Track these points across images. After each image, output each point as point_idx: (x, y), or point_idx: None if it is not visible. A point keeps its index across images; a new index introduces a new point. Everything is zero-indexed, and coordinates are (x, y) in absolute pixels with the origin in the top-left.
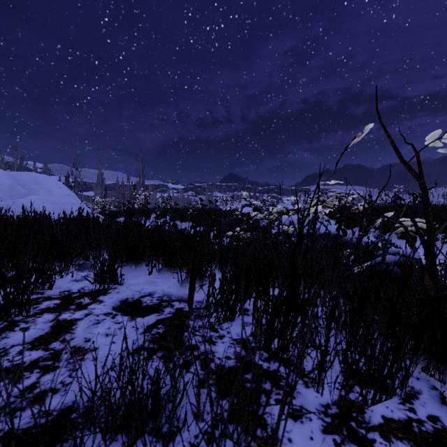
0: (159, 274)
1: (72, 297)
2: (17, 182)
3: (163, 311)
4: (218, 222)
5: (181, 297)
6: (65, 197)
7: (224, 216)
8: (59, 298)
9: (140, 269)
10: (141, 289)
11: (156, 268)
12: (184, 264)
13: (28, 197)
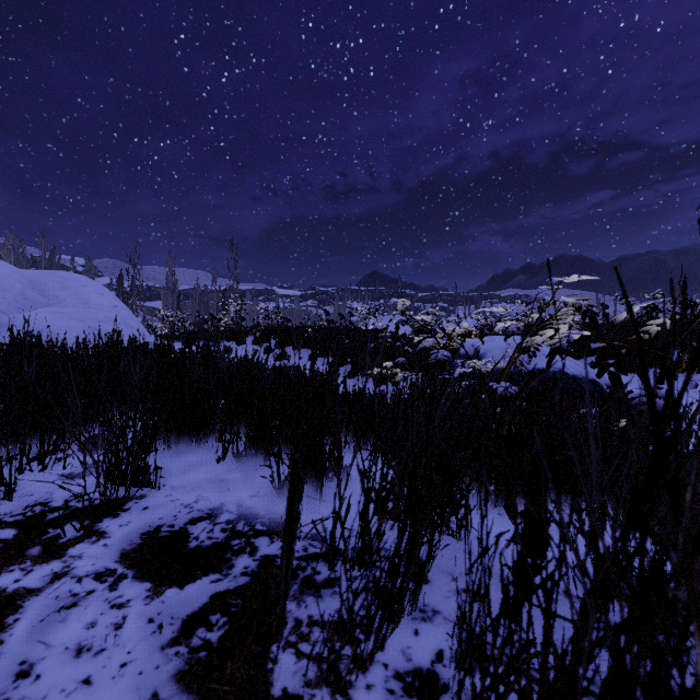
0: (238, 461)
1: (46, 520)
2: (34, 286)
3: (230, 565)
4: (354, 350)
5: (276, 524)
6: (108, 309)
7: (364, 340)
8: (17, 524)
9: (203, 449)
10: (194, 500)
11: (234, 446)
12: (287, 440)
13: (39, 309)
